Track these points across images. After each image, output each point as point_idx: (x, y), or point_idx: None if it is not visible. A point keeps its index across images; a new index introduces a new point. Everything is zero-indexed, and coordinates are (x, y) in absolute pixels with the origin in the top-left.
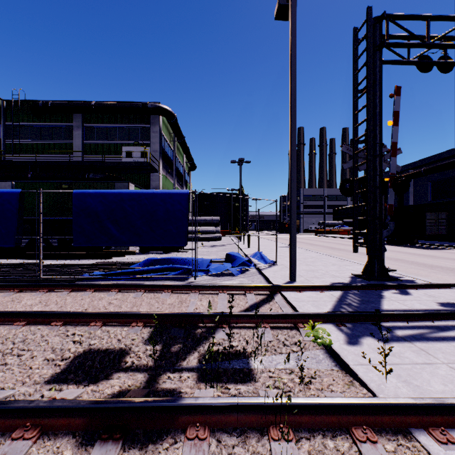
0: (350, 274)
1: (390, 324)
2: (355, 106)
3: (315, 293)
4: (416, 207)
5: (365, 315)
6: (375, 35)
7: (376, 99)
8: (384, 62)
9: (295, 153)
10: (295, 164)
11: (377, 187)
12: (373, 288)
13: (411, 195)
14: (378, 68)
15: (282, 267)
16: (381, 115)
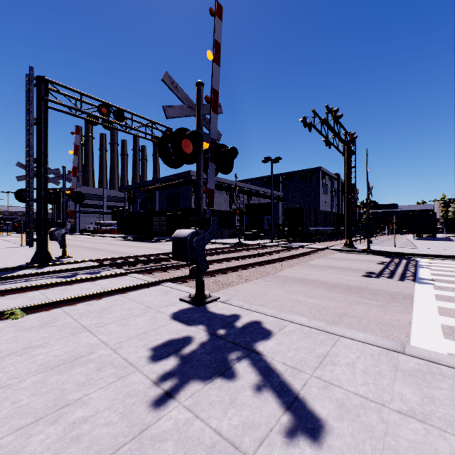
0: (25, 263)
1: None
2: (28, 134)
3: None
4: (160, 212)
5: None
6: (40, 89)
7: (41, 135)
8: (55, 109)
9: None
10: None
11: (42, 198)
12: (19, 269)
13: (157, 203)
14: (43, 113)
15: None
16: (45, 147)
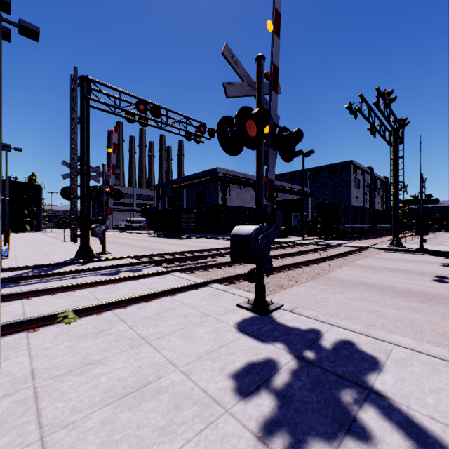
0: (69, 259)
1: (28, 281)
2: (72, 133)
3: (3, 273)
4: (187, 209)
5: (11, 278)
6: (83, 88)
7: (84, 133)
8: (96, 108)
9: (1, 161)
10: (1, 170)
11: (85, 195)
12: (64, 264)
13: (185, 200)
14: (85, 112)
15: (10, 260)
16: (88, 145)
